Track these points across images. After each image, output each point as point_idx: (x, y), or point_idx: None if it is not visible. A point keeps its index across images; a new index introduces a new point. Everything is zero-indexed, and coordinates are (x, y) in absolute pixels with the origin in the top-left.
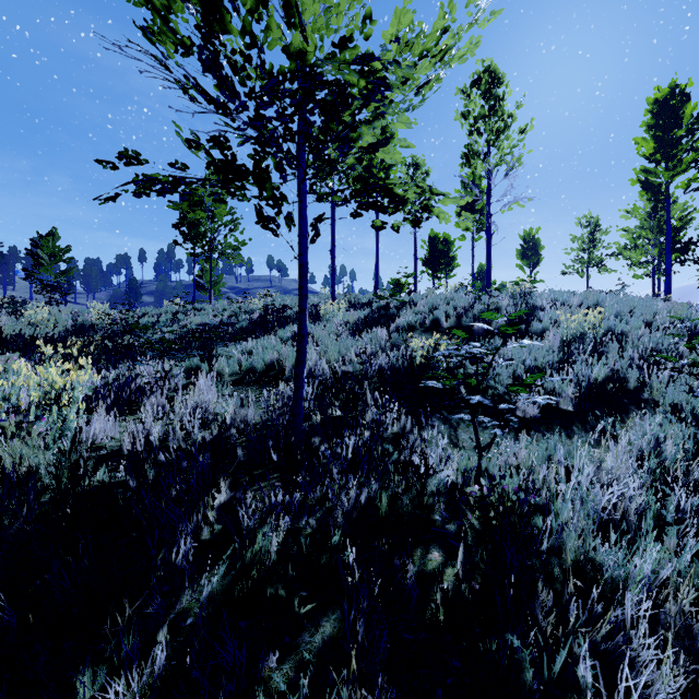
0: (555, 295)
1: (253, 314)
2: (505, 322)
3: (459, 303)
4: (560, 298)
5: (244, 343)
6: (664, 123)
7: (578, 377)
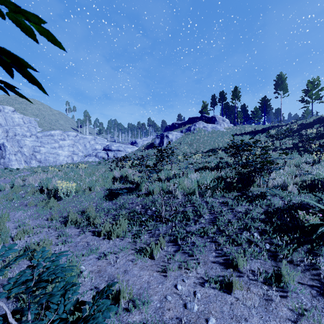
0: None
1: None
2: None
3: None
4: None
5: None
6: None
7: None
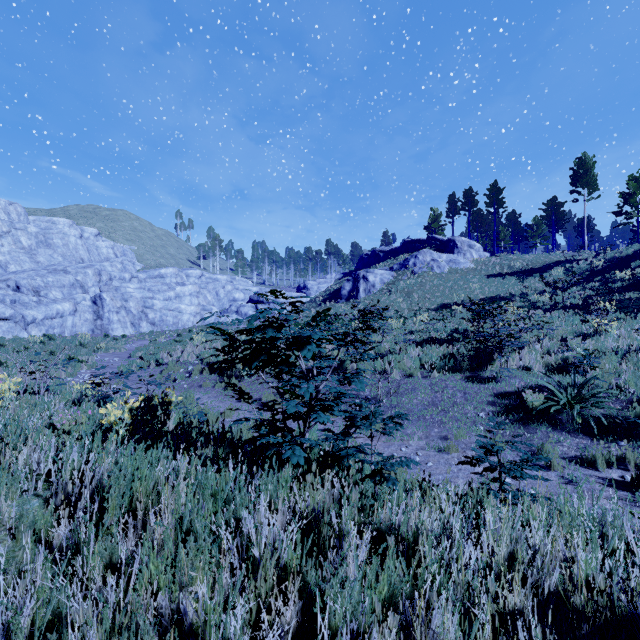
0: None
1: None
2: None
3: None
4: None
5: None
6: None
7: None
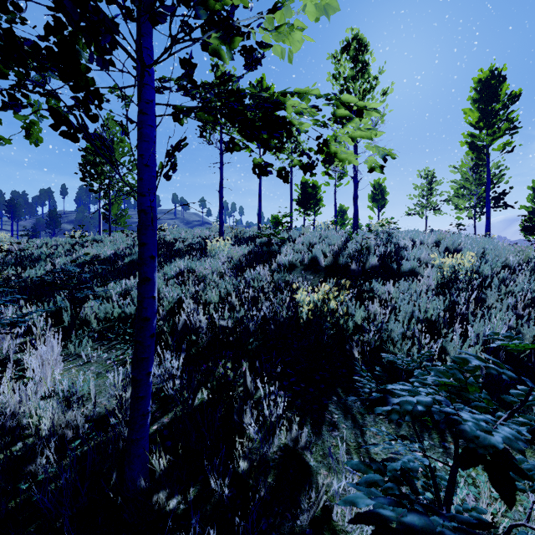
0: (411, 234)
1: None
2: (378, 262)
3: (333, 241)
4: (419, 238)
5: (123, 283)
6: (486, 98)
7: (479, 337)
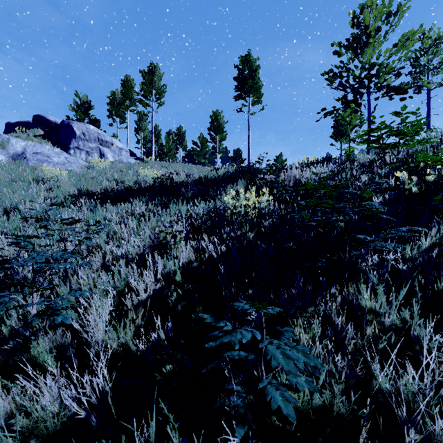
0: None
1: None
2: None
3: None
4: None
5: None
6: None
7: None
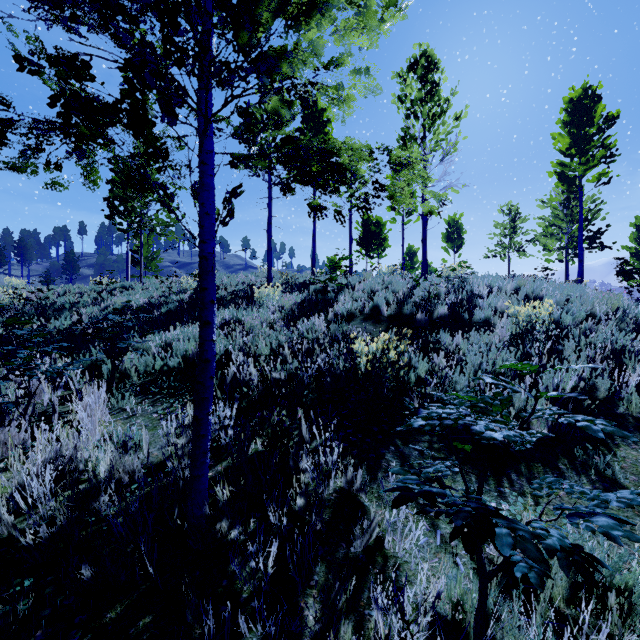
0: (488, 280)
1: (186, 293)
2: (447, 311)
3: (397, 287)
4: (496, 284)
5: (163, 334)
6: (578, 121)
7: (548, 389)
